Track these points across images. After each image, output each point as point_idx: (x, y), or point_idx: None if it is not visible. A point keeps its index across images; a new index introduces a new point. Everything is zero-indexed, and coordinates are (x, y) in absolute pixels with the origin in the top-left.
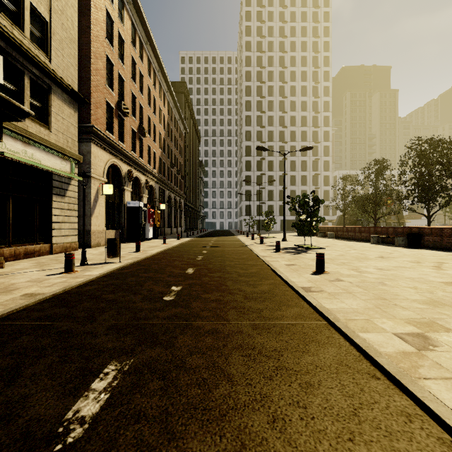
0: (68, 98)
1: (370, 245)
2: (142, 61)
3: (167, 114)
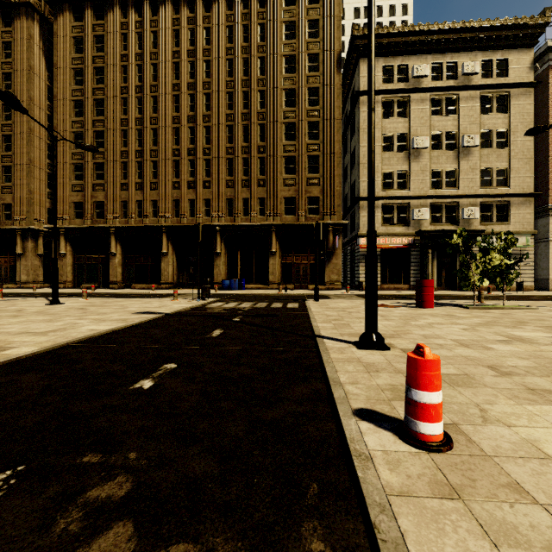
0: (523, 199)
1: None
2: None
3: None
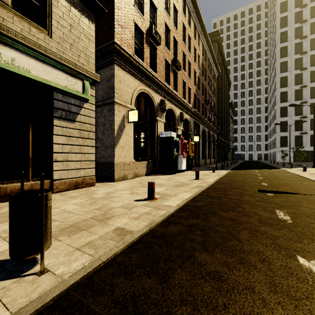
0: (79, 4)
1: None
2: None
3: (201, 55)
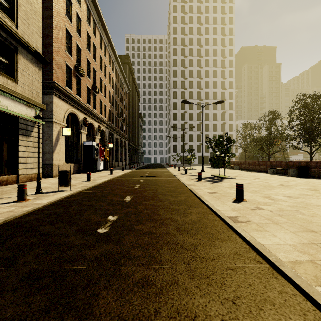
0: (32, 58)
1: (268, 175)
2: (95, 36)
3: (115, 78)
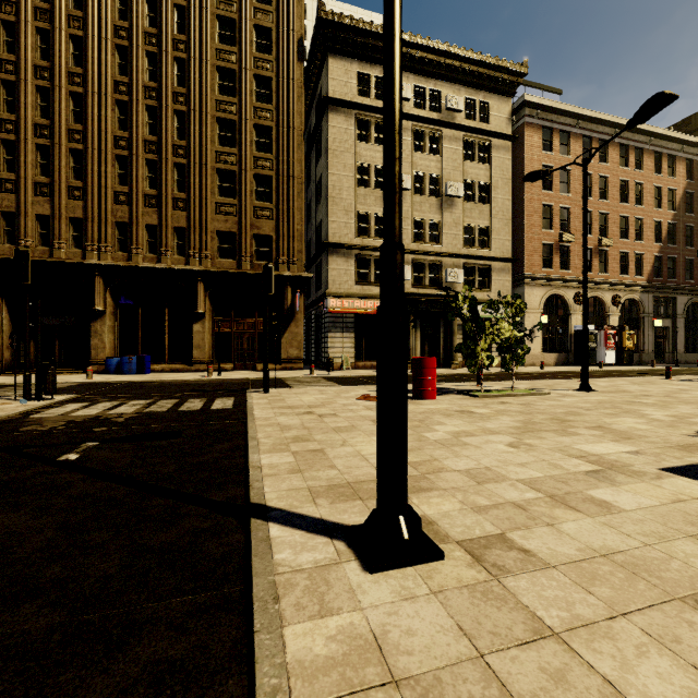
0: (503, 264)
1: None
2: (606, 160)
3: (684, 181)
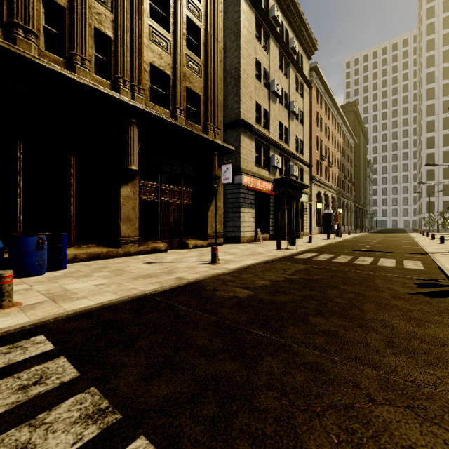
0: (306, 168)
1: None
2: (328, 119)
3: (342, 140)
